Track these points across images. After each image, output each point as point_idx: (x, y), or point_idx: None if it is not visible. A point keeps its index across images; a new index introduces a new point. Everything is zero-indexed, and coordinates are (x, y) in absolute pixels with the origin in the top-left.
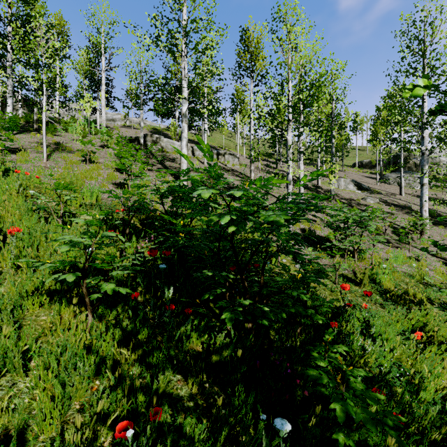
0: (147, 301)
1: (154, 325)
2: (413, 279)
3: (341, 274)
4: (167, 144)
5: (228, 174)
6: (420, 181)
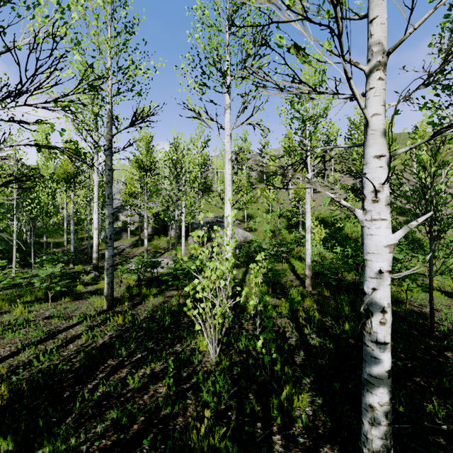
0: None
1: None
2: None
3: None
4: None
5: (404, 201)
6: None
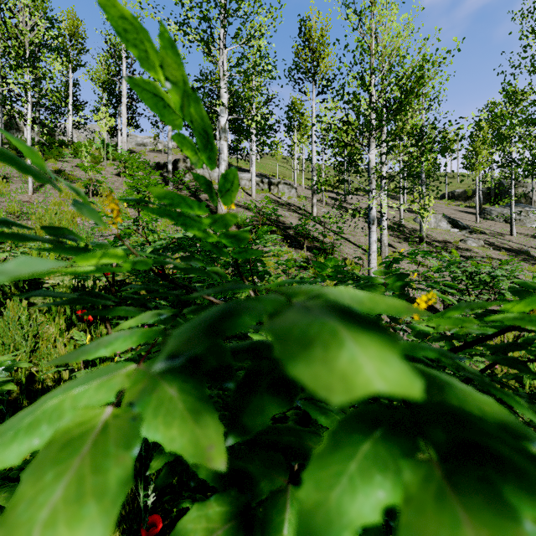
0: None
1: None
2: None
3: None
4: (204, 171)
5: (283, 209)
6: None
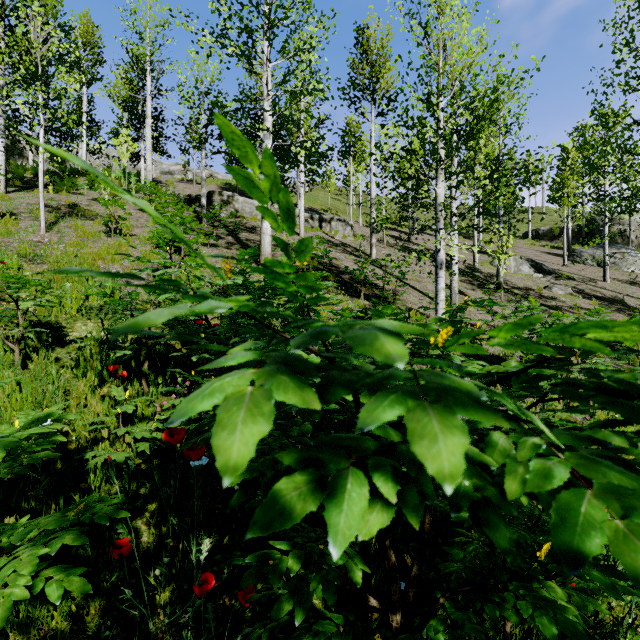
0: (160, 543)
1: (164, 628)
2: None
3: None
4: (244, 205)
5: (337, 250)
6: None
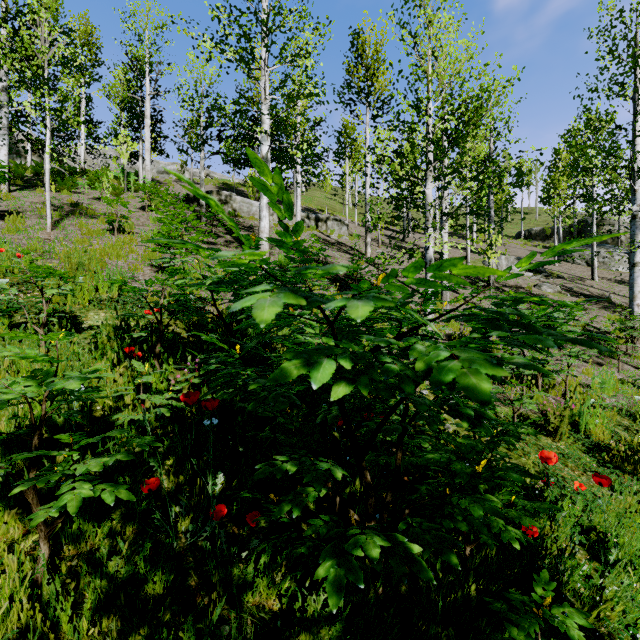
0: (179, 489)
1: (185, 547)
2: (634, 419)
3: (520, 415)
4: (241, 205)
5: (332, 249)
6: (630, 259)
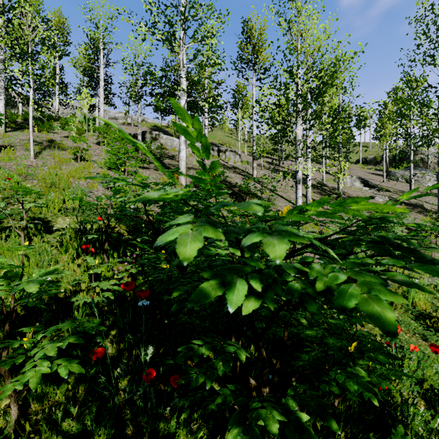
0: (120, 354)
1: (124, 402)
2: None
3: None
4: (166, 141)
5: (230, 171)
6: (438, 178)
